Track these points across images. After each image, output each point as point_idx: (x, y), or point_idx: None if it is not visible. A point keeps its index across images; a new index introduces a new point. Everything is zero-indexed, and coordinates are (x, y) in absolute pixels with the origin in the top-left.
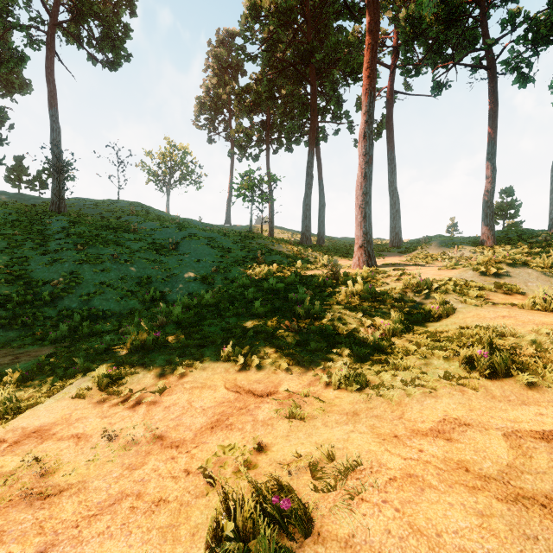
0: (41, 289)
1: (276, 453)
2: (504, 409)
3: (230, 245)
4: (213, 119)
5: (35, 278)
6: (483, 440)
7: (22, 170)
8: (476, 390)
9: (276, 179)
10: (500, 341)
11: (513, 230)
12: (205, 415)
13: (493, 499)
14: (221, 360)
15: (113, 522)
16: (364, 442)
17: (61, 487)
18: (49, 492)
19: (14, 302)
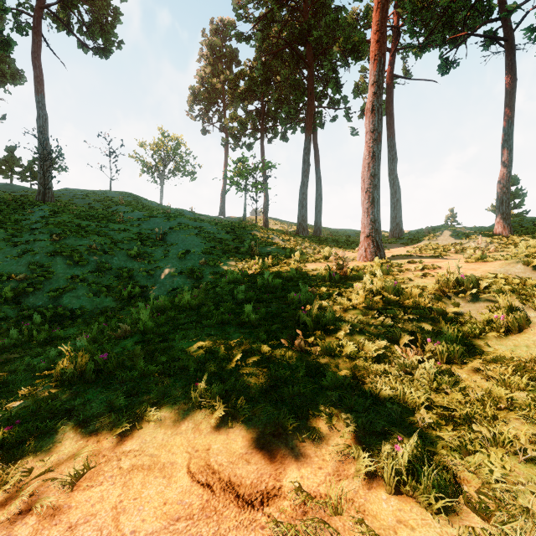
0: (5, 284)
1: None
2: None
3: (221, 236)
4: (207, 110)
5: (1, 272)
6: None
7: (14, 161)
8: None
9: (271, 166)
10: None
11: (527, 219)
12: None
13: None
14: (191, 404)
15: None
16: None
17: None
18: None
19: None
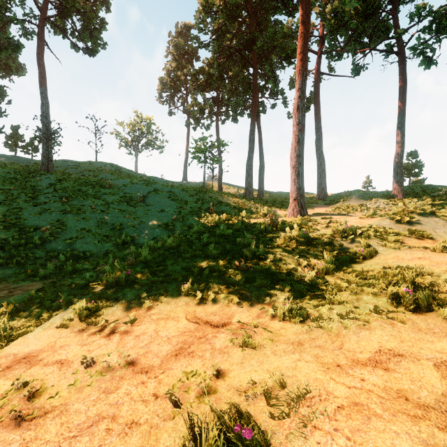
0: (33, 234)
1: (233, 379)
2: (430, 340)
3: (187, 198)
4: (173, 96)
5: (28, 225)
6: (417, 370)
7: (18, 137)
8: (404, 323)
9: (224, 144)
10: (420, 280)
11: (418, 185)
12: (170, 343)
13: (435, 428)
14: (182, 295)
15: (91, 443)
16: (310, 371)
17: (46, 409)
18: (35, 413)
19: (10, 245)
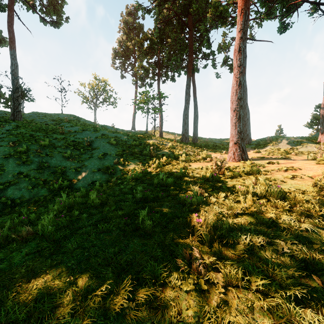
0: None
1: None
2: None
3: (130, 143)
4: (124, 63)
5: None
6: None
7: (1, 95)
8: None
9: (164, 96)
10: None
11: None
12: None
13: None
14: None
15: None
16: None
17: None
18: None
19: None
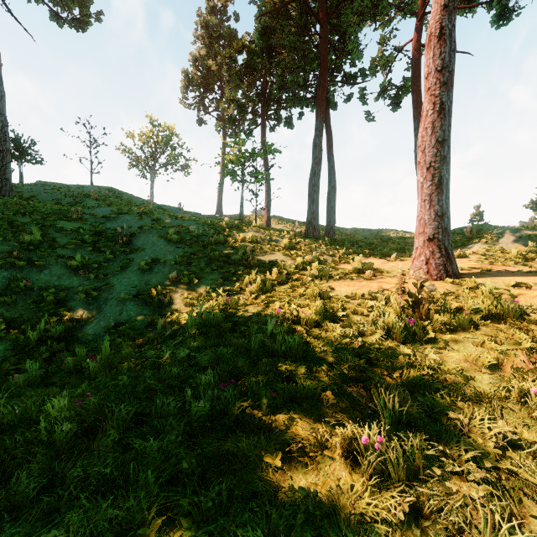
0: None
1: None
2: None
3: (208, 238)
4: (203, 97)
5: None
6: None
7: None
8: None
9: (274, 150)
10: None
11: None
12: None
13: None
14: None
15: None
16: None
17: None
18: None
19: None
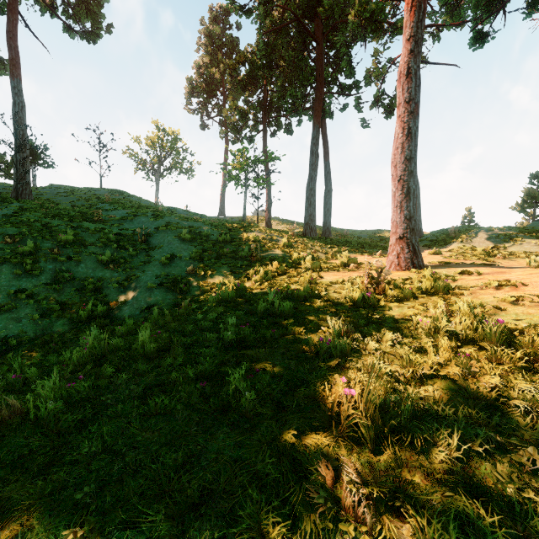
0: None
1: None
2: None
3: (216, 237)
4: (206, 103)
5: None
6: None
7: None
8: None
9: (274, 157)
10: None
11: None
12: None
13: None
14: None
15: None
16: None
17: None
18: None
19: None
